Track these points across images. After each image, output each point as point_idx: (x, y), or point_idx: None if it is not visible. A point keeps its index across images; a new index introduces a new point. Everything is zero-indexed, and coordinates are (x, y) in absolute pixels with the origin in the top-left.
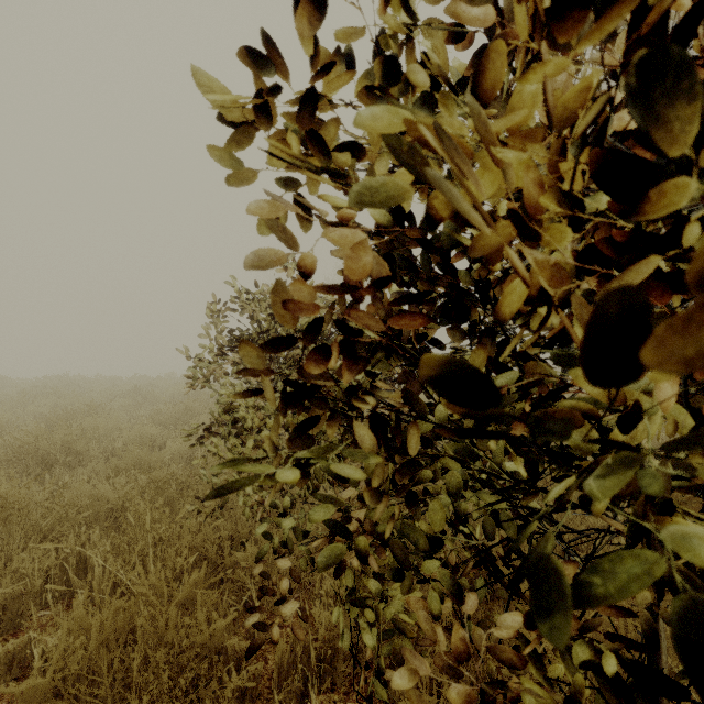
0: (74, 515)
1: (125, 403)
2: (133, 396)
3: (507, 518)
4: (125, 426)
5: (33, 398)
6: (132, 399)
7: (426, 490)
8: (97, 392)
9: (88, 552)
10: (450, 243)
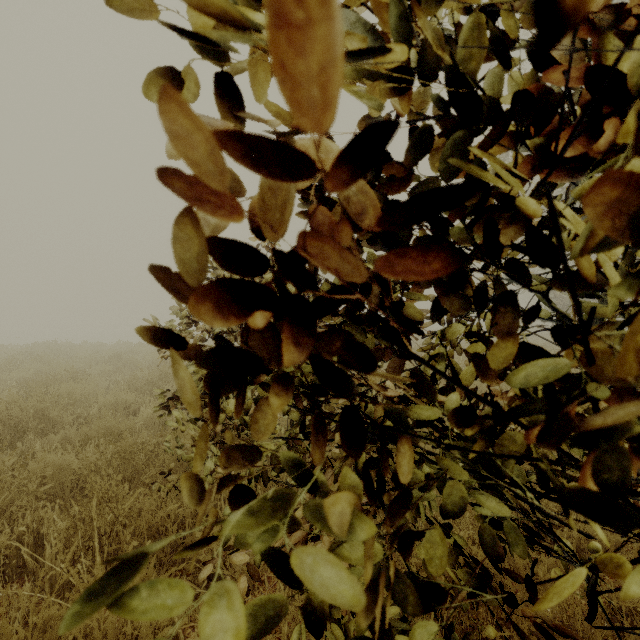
0: (34, 488)
1: (105, 368)
2: (114, 362)
3: (514, 536)
4: (102, 391)
5: (19, 364)
6: (113, 365)
7: None
8: (82, 357)
9: (22, 547)
10: (455, 171)
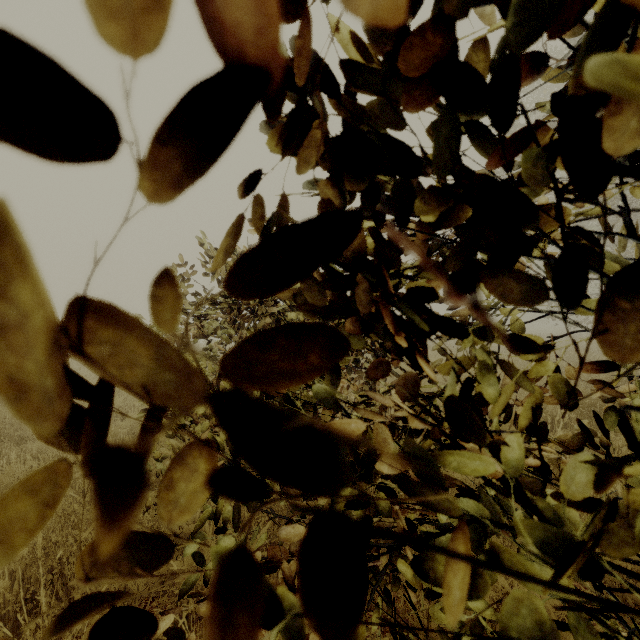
0: None
1: None
2: None
3: (587, 636)
4: None
5: None
6: None
7: (415, 528)
8: None
9: None
10: (535, 37)
